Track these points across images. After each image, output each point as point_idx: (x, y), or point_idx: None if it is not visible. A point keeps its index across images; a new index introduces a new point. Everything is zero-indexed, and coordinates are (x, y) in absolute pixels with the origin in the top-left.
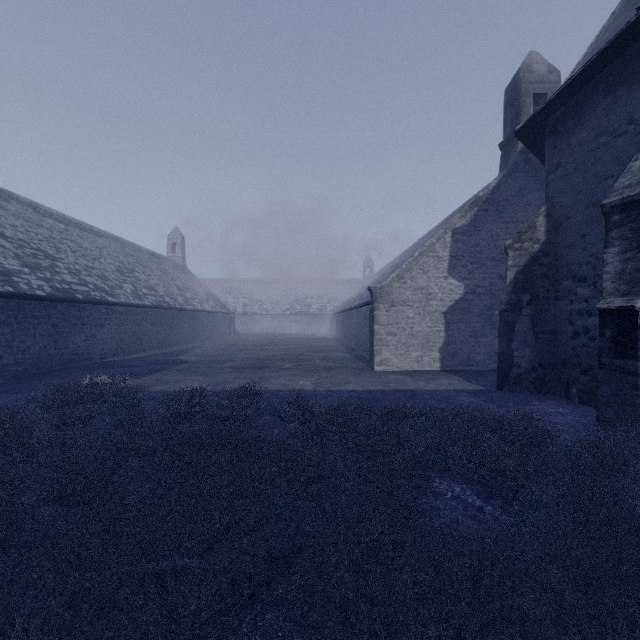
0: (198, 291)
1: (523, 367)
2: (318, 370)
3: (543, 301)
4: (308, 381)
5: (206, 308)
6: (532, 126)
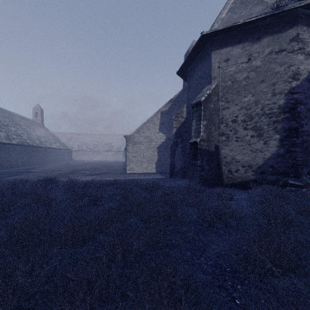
0: (50, 138)
1: (178, 168)
2: (100, 173)
3: (185, 141)
4: (91, 177)
5: (53, 146)
6: (182, 71)
